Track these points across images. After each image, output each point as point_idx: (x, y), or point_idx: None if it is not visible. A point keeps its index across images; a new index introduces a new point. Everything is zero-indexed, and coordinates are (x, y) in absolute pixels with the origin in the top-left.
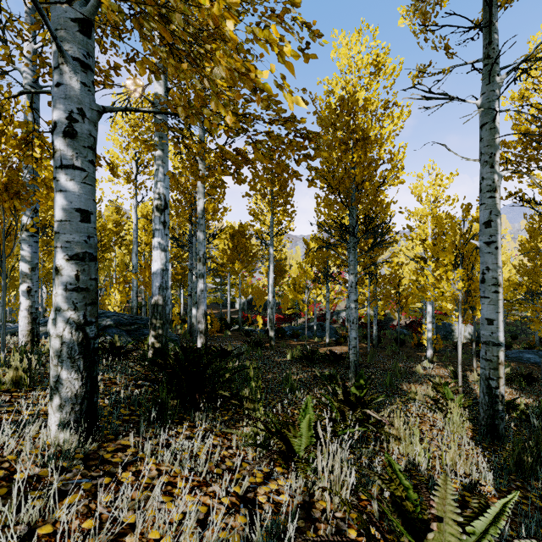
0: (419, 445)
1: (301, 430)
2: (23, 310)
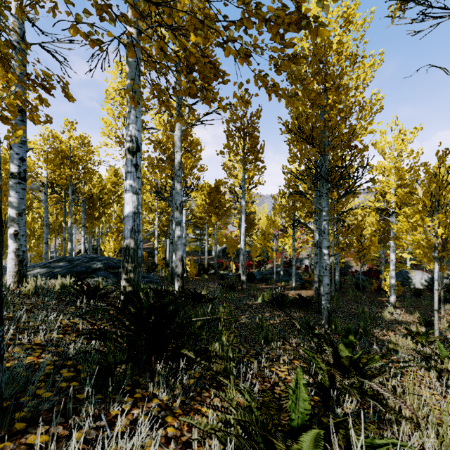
0: None
1: (298, 444)
2: (10, 252)
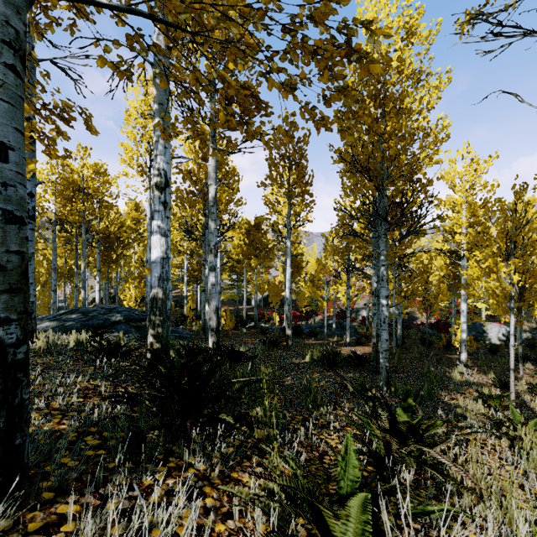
0: (517, 512)
1: (346, 510)
2: None
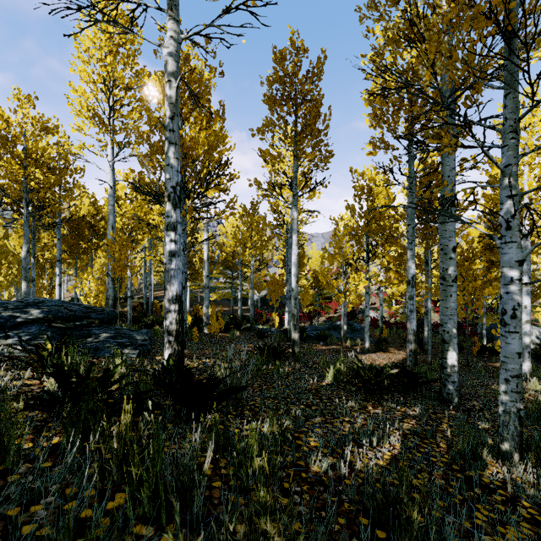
0: None
1: None
2: None
